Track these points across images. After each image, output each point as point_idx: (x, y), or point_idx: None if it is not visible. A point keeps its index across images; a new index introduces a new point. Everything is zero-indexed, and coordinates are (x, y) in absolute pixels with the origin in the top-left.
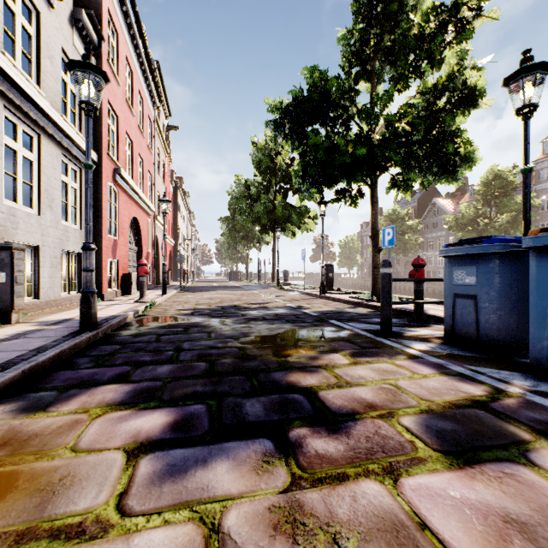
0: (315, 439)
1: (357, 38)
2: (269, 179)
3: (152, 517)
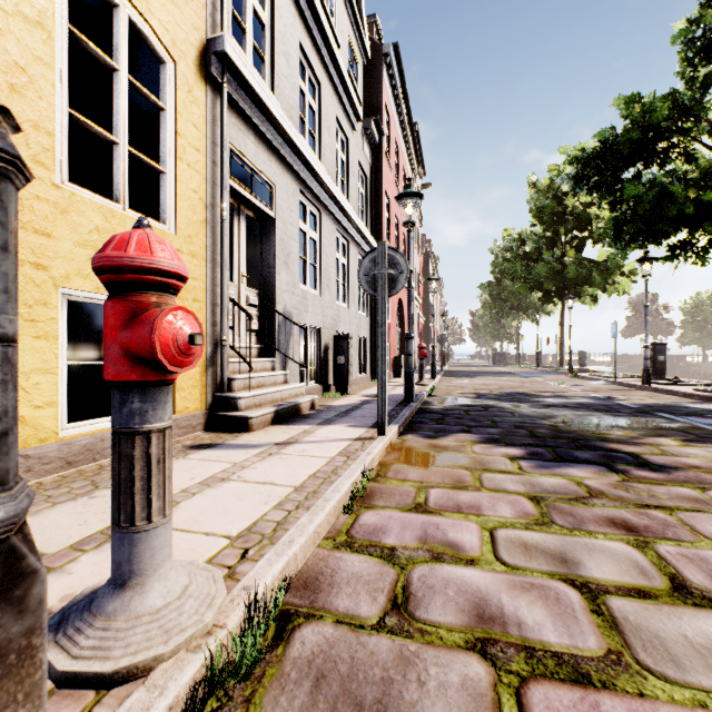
0: (639, 471)
1: (707, 29)
2: (554, 228)
3: (542, 475)
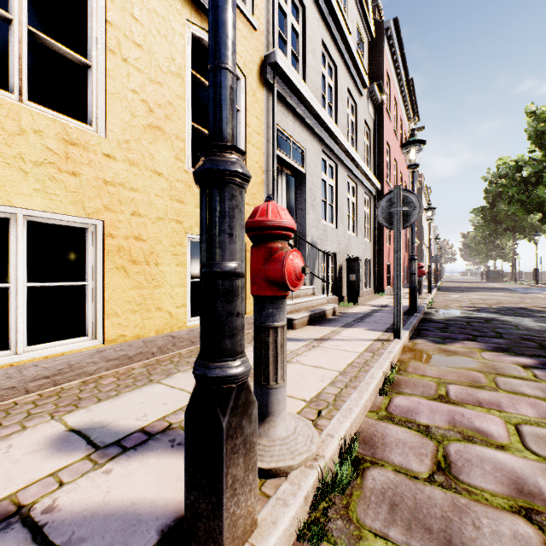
0: None
1: None
2: None
3: None
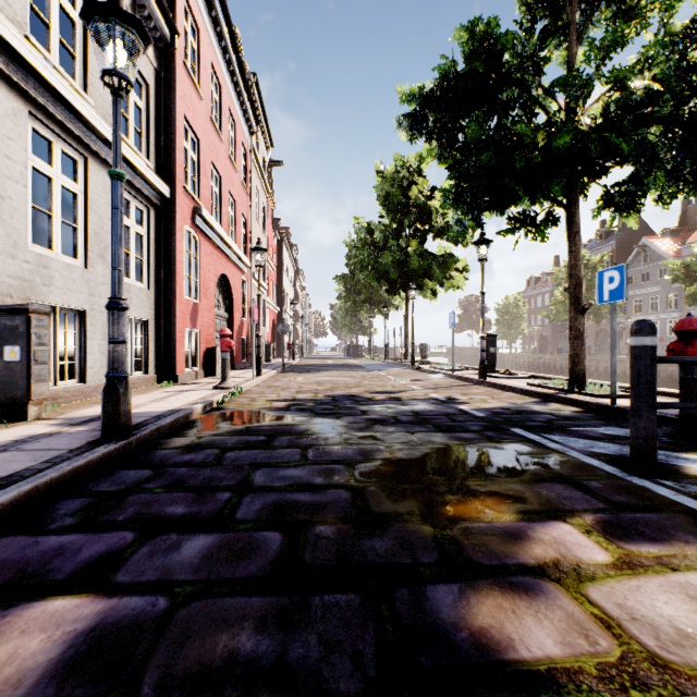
0: None
1: None
2: (400, 219)
3: None
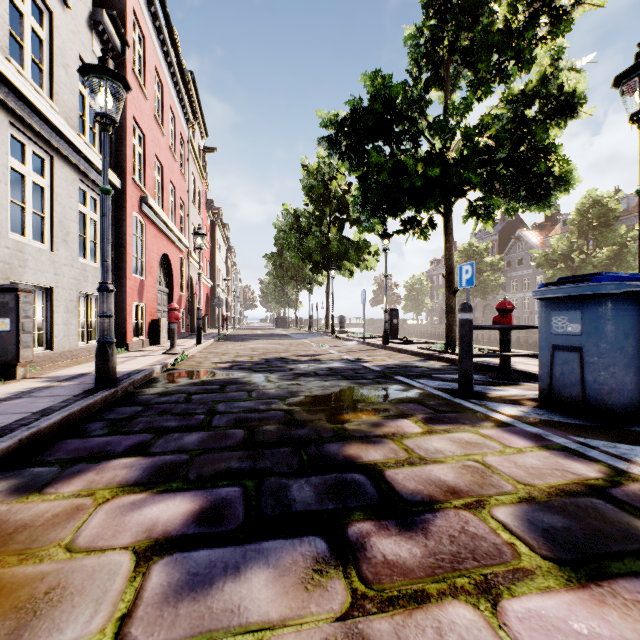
0: (382, 538)
1: (428, 36)
2: (322, 208)
3: None
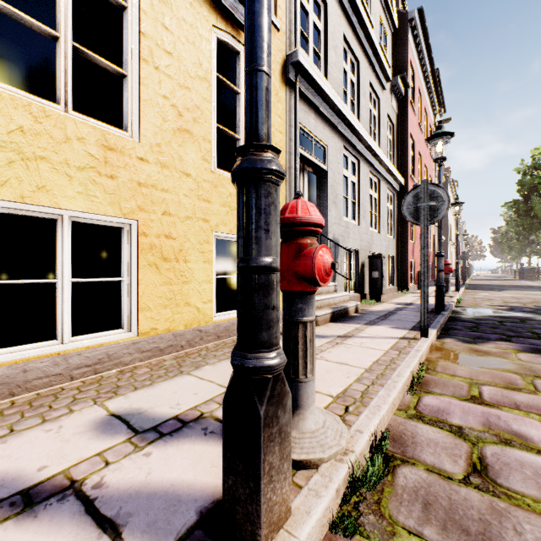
0: None
1: None
2: None
3: None
